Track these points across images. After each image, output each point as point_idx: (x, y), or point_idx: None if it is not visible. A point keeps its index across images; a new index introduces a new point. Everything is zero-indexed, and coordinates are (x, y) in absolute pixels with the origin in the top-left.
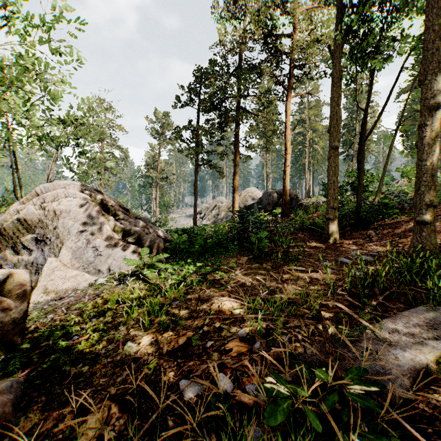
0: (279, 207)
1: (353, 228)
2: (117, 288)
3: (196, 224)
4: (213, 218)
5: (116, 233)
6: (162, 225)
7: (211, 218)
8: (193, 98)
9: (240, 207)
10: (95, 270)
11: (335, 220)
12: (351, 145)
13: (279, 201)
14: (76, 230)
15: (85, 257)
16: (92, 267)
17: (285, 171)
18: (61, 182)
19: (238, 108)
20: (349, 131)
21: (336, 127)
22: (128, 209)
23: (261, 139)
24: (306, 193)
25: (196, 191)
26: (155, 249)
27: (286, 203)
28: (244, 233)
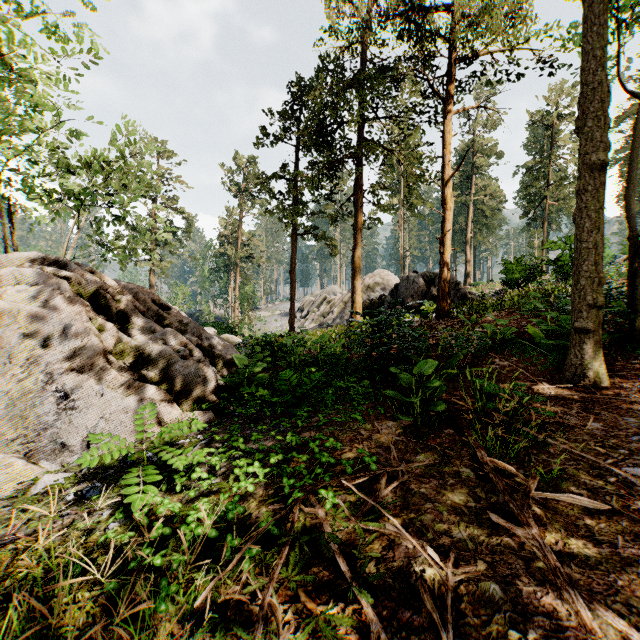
0: (428, 300)
1: (627, 349)
2: (57, 522)
3: (293, 329)
4: (320, 317)
5: (120, 356)
6: (238, 331)
7: (317, 317)
8: (289, 128)
9: (363, 300)
10: (53, 445)
11: (599, 333)
12: (541, 202)
13: (428, 291)
14: (27, 353)
15: (36, 414)
16: (48, 438)
17: (444, 240)
18: (18, 255)
19: (360, 139)
20: (537, 180)
21: (602, 118)
22: (169, 307)
23: (395, 196)
24: (466, 279)
25: (294, 277)
26: (198, 390)
27: (446, 295)
28: (382, 359)
